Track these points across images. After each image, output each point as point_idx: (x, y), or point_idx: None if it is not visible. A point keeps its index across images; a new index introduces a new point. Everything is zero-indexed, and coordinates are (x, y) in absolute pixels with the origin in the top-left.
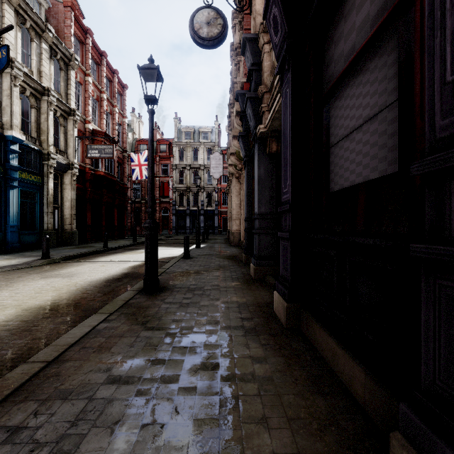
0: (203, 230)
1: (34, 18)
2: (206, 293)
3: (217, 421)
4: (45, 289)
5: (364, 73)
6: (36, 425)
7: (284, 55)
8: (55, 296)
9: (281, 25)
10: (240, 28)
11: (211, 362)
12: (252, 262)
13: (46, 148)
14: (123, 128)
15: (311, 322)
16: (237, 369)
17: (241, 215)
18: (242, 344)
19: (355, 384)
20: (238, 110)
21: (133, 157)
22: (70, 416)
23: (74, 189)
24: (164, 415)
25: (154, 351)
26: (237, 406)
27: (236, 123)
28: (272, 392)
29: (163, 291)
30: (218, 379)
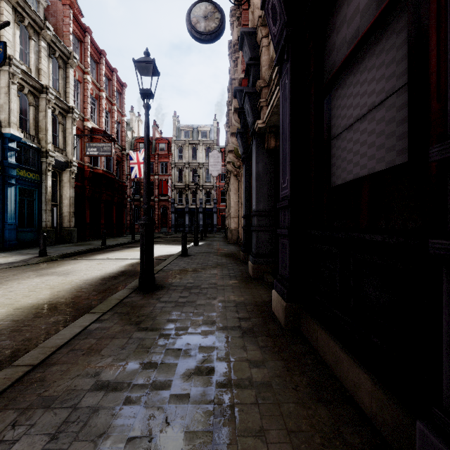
0: (201, 228)
1: (32, 15)
2: (202, 291)
3: (210, 434)
4: (40, 287)
5: (369, 58)
6: (13, 439)
7: (283, 45)
8: (49, 295)
9: (280, 13)
10: (238, 24)
11: (206, 366)
12: (250, 259)
13: (44, 146)
14: (121, 127)
15: (311, 323)
16: (233, 374)
17: (239, 212)
18: (239, 346)
19: (361, 392)
20: (236, 106)
21: (132, 155)
22: (51, 428)
23: (73, 187)
24: (153, 426)
25: (147, 354)
26: (232, 417)
27: (234, 120)
28: (270, 400)
29: (159, 289)
30: (212, 386)
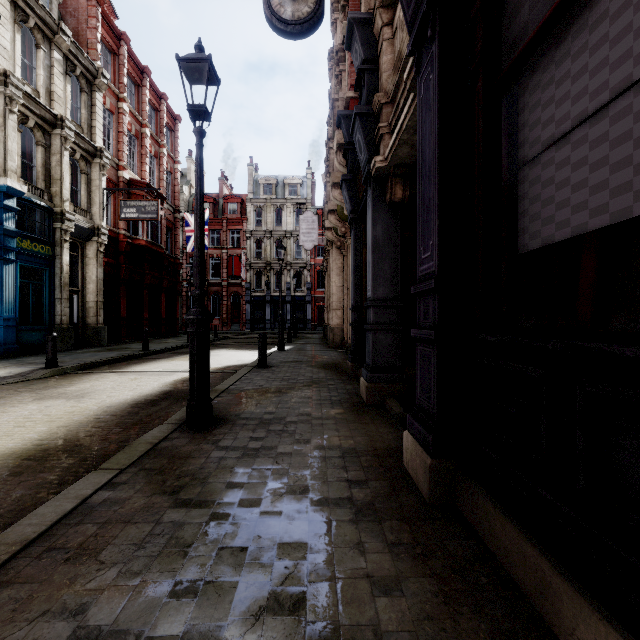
0: (289, 324)
1: (40, 13)
2: (288, 429)
3: None
4: (33, 419)
5: None
6: None
7: (425, 13)
8: (44, 433)
9: None
10: (344, 17)
11: (291, 589)
12: (364, 375)
13: (59, 205)
14: (174, 178)
15: (481, 500)
16: (342, 613)
17: (345, 302)
18: (352, 542)
19: None
20: (341, 141)
21: (189, 219)
22: None
23: (102, 265)
24: None
25: (183, 559)
26: None
27: (337, 162)
28: None
29: (219, 424)
30: None
